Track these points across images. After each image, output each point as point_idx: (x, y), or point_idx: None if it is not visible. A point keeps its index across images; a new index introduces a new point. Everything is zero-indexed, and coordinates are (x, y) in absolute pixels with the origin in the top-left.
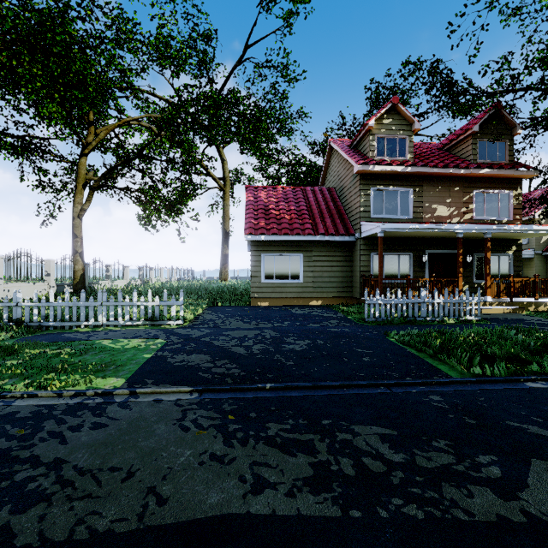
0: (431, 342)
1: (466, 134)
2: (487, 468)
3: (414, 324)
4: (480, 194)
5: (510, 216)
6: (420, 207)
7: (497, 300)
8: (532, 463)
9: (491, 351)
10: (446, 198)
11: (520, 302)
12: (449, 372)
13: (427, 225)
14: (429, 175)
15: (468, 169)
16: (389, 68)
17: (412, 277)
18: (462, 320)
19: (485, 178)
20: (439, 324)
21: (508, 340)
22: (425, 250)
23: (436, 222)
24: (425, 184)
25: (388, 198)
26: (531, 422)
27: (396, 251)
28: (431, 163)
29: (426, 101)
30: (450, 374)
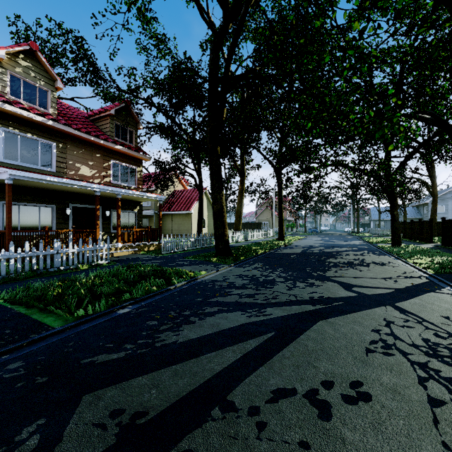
0: (48, 293)
1: (106, 113)
2: (24, 445)
3: (46, 275)
4: (117, 164)
5: (136, 185)
6: (64, 163)
7: (126, 245)
8: (81, 402)
9: (101, 290)
10: (89, 160)
11: (139, 245)
12: (54, 323)
13: (67, 180)
14: (73, 136)
15: (107, 141)
16: (39, 18)
17: (55, 229)
18: (95, 265)
19: (120, 153)
20: (73, 271)
21: (119, 277)
22: (69, 204)
23: (80, 179)
24: (69, 143)
25: (26, 145)
26: (103, 351)
27: (37, 202)
28: (75, 125)
29: (75, 70)
30: (54, 325)
